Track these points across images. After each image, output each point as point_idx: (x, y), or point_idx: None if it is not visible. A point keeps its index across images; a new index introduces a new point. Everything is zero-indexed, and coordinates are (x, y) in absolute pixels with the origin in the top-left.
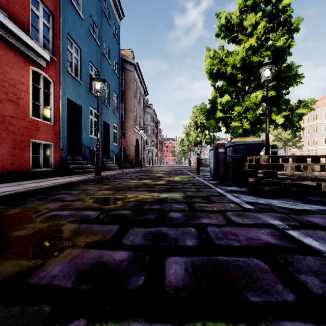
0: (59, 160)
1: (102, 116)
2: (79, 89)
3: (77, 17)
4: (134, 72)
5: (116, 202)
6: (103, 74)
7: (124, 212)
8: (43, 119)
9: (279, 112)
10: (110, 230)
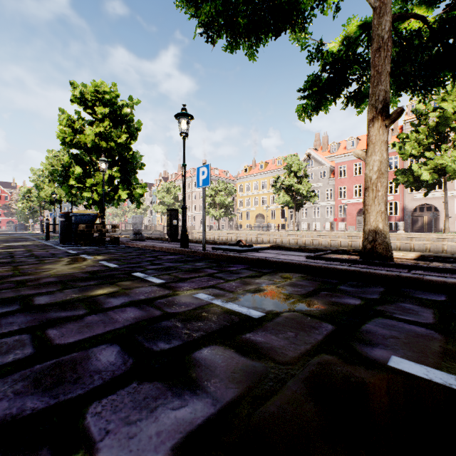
0: None
1: None
2: None
3: None
4: None
5: None
6: None
7: None
8: None
9: (127, 188)
10: None
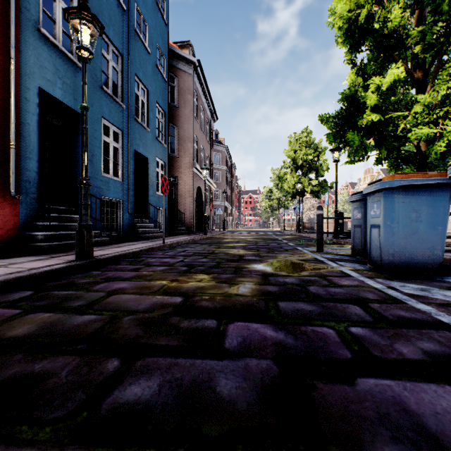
0: (11, 220)
1: (132, 142)
2: (74, 77)
3: None
4: (194, 76)
5: None
6: (133, 65)
7: None
8: None
9: None
10: None
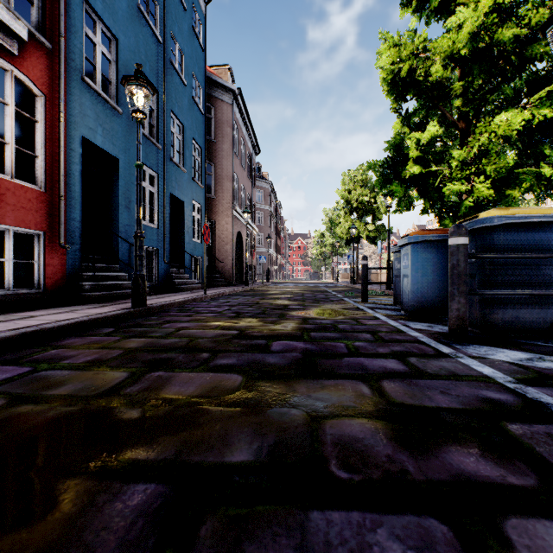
0: (59, 270)
1: (168, 185)
2: (113, 122)
3: None
4: (234, 106)
5: (58, 483)
6: (169, 100)
7: None
8: (28, 182)
9: None
10: None
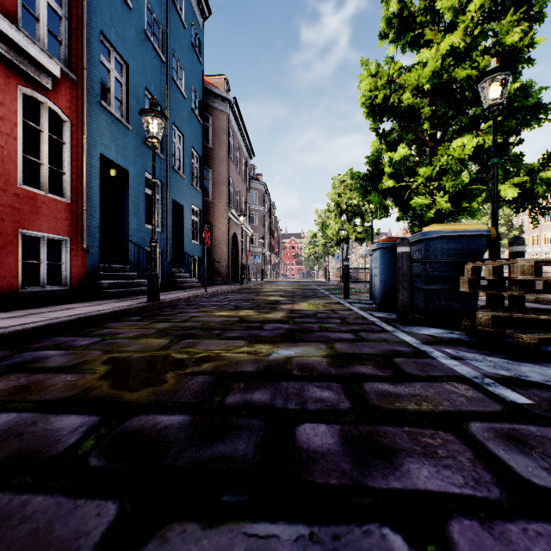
0: (82, 270)
1: (170, 191)
2: (124, 138)
3: (120, 4)
4: (230, 114)
5: (161, 376)
6: (171, 114)
7: (167, 419)
8: (53, 194)
9: (504, 178)
10: (70, 544)
